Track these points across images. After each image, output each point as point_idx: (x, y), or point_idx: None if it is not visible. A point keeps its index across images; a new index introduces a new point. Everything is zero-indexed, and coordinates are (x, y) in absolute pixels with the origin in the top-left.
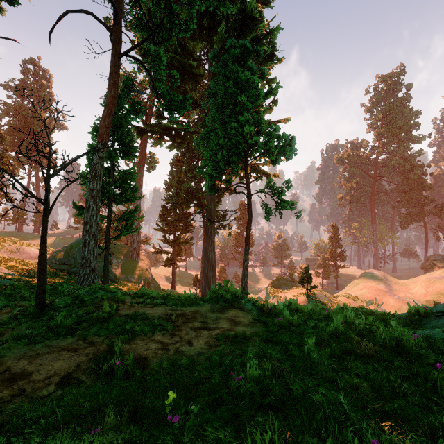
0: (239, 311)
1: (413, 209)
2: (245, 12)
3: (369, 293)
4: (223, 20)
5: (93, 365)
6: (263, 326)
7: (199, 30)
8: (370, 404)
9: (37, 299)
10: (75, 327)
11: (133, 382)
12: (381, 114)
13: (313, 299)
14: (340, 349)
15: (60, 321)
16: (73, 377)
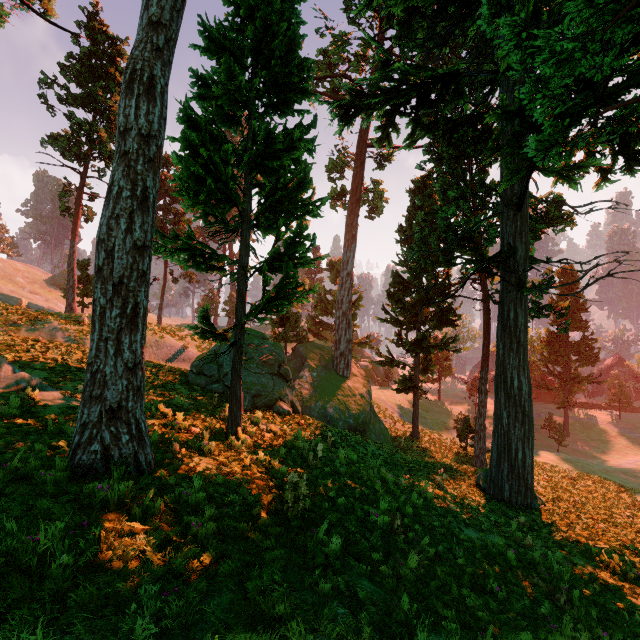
0: None
1: None
2: None
3: None
4: None
5: None
6: None
7: None
8: None
9: None
10: None
11: None
12: None
13: None
14: None
15: None
16: None
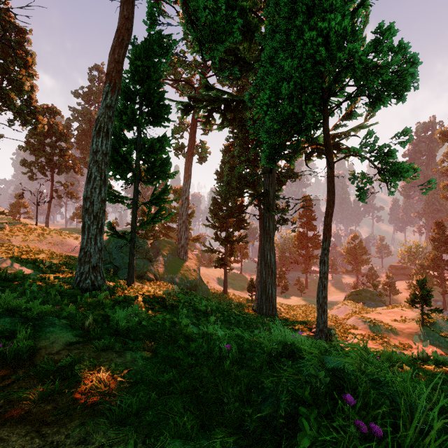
0: None
1: None
2: None
3: None
4: None
5: None
6: None
7: None
8: None
9: None
10: None
11: None
12: None
13: (433, 330)
14: None
15: None
16: None
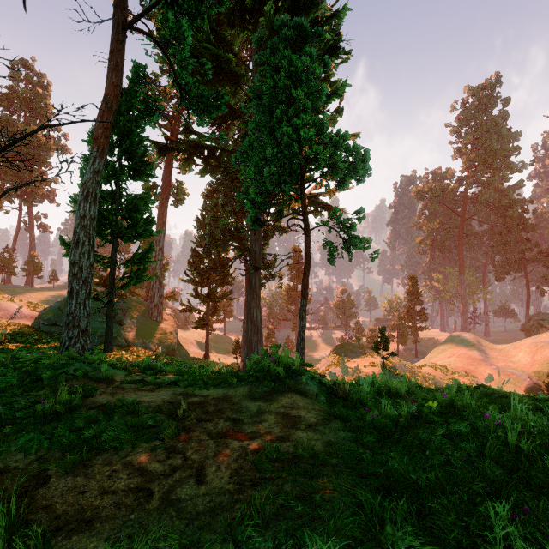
0: (298, 396)
1: (512, 255)
2: None
3: (459, 362)
4: None
5: None
6: (343, 428)
7: (239, 14)
8: None
9: None
10: None
11: None
12: (471, 136)
13: (390, 370)
14: None
15: None
16: None
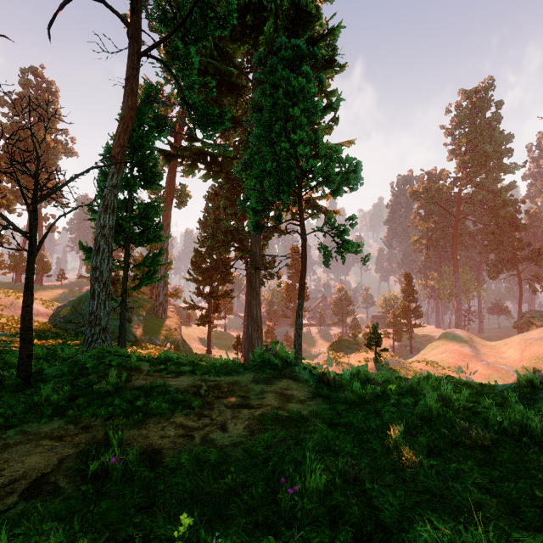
0: (292, 381)
1: (505, 254)
2: (298, 6)
3: (451, 358)
4: (270, 16)
5: (77, 464)
6: (324, 402)
7: (241, 30)
8: (512, 538)
9: (20, 366)
10: (68, 405)
11: (134, 491)
12: (465, 138)
13: (383, 365)
14: (440, 437)
15: (47, 396)
16: (49, 482)
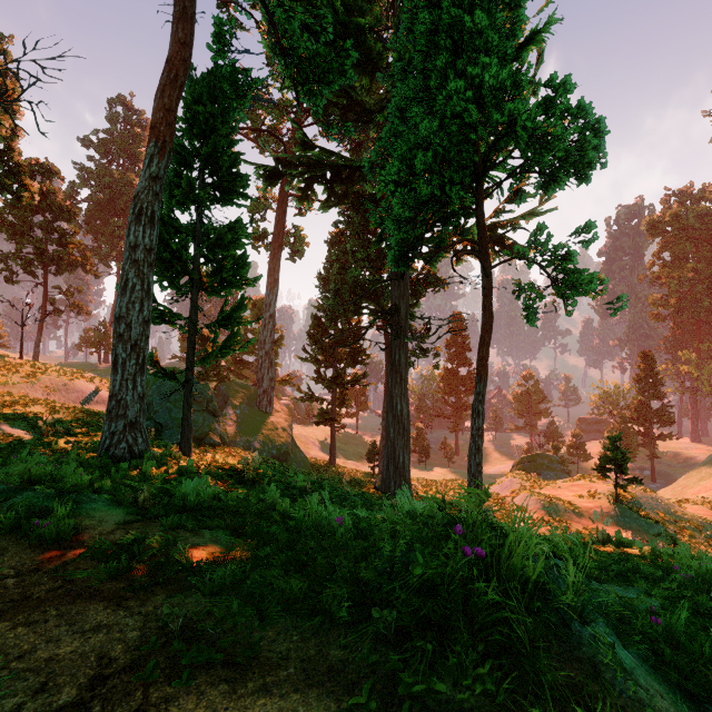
0: None
1: None
2: None
3: None
4: None
5: None
6: None
7: None
8: None
9: None
10: None
11: None
12: None
13: (630, 508)
14: None
15: None
16: None
